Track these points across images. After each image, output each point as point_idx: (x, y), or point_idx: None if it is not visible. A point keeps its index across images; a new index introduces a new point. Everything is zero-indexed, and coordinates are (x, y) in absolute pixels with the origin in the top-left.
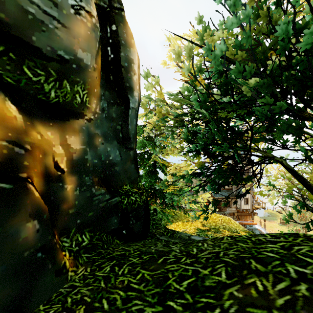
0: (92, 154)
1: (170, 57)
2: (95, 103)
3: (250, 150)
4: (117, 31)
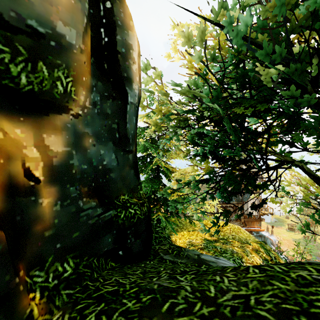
0: (79, 158)
1: (175, 50)
2: (84, 95)
3: (266, 153)
4: (112, 9)
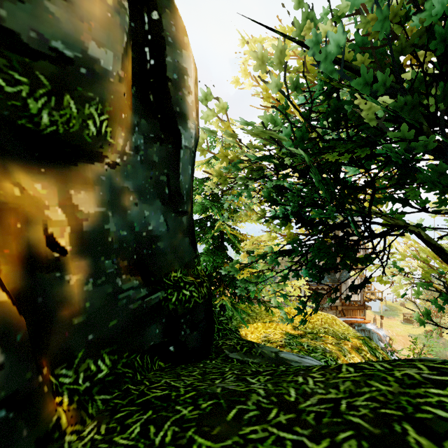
0: (117, 221)
1: (246, 73)
2: (123, 137)
3: (370, 215)
4: (160, 21)
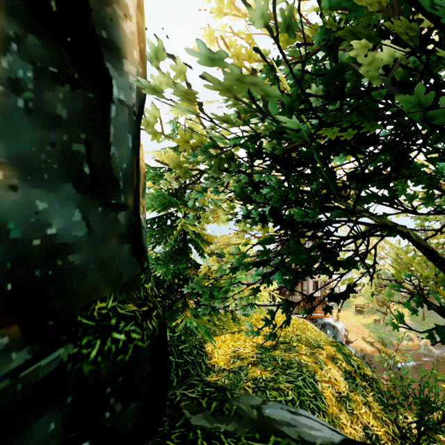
0: None
1: (213, 38)
2: None
3: (359, 212)
4: None
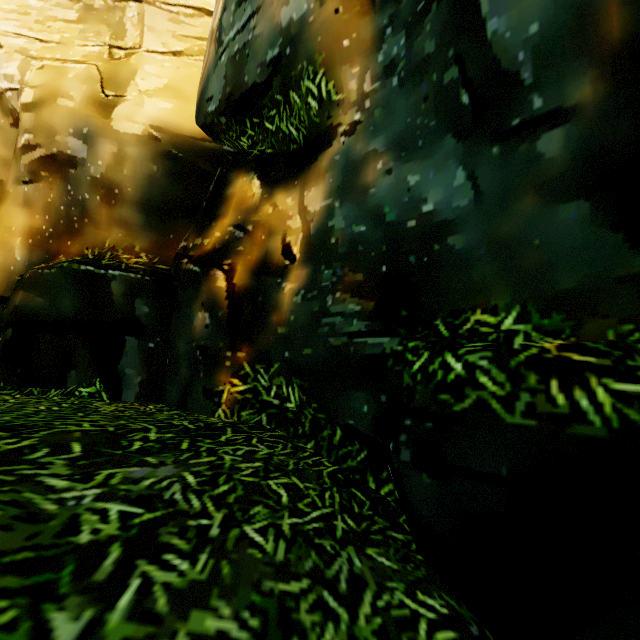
0: (348, 213)
1: None
2: (358, 74)
3: None
4: None
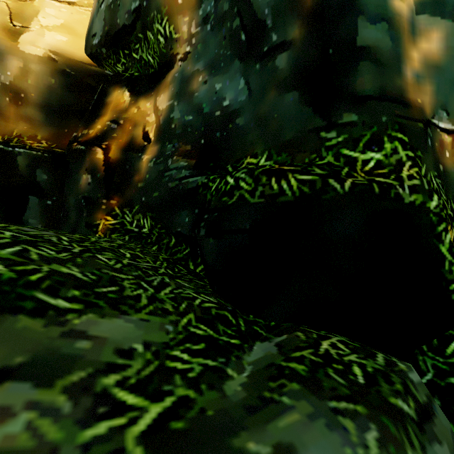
0: (182, 108)
1: None
2: (188, 22)
3: None
4: None
